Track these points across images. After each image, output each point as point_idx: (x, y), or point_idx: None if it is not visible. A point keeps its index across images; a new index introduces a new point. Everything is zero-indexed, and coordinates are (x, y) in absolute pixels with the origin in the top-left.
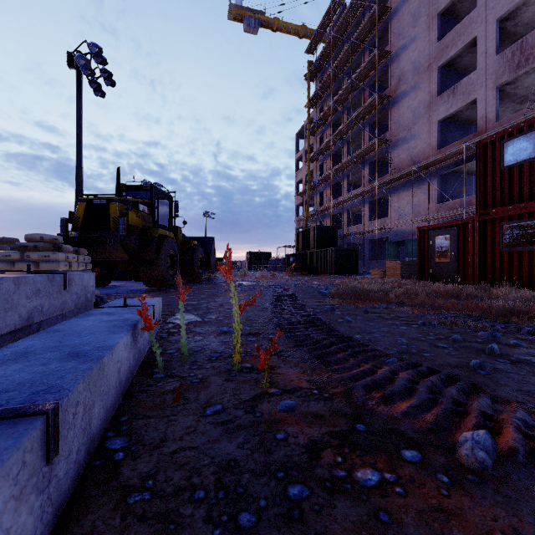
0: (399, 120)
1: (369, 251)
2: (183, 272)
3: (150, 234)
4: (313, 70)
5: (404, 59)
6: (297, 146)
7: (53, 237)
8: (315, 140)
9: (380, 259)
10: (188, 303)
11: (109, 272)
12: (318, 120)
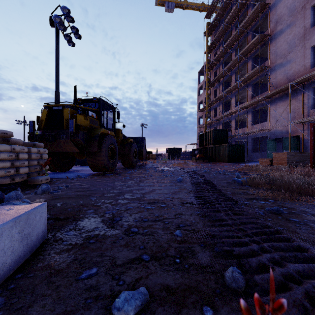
0: (277, 51)
1: (251, 146)
2: (123, 160)
3: (94, 132)
4: (210, 28)
5: (280, 7)
6: (198, 80)
7: (2, 132)
8: (211, 74)
9: (260, 151)
10: (112, 191)
11: (70, 161)
12: (214, 60)
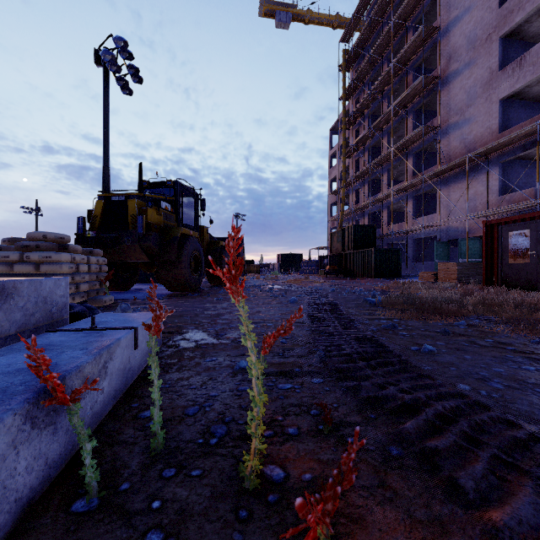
0: (450, 104)
1: (412, 251)
2: (210, 274)
3: (171, 233)
4: (349, 59)
5: (455, 34)
6: (330, 142)
7: (59, 236)
8: (351, 134)
9: (426, 261)
10: (207, 312)
11: (132, 275)
12: (355, 112)
